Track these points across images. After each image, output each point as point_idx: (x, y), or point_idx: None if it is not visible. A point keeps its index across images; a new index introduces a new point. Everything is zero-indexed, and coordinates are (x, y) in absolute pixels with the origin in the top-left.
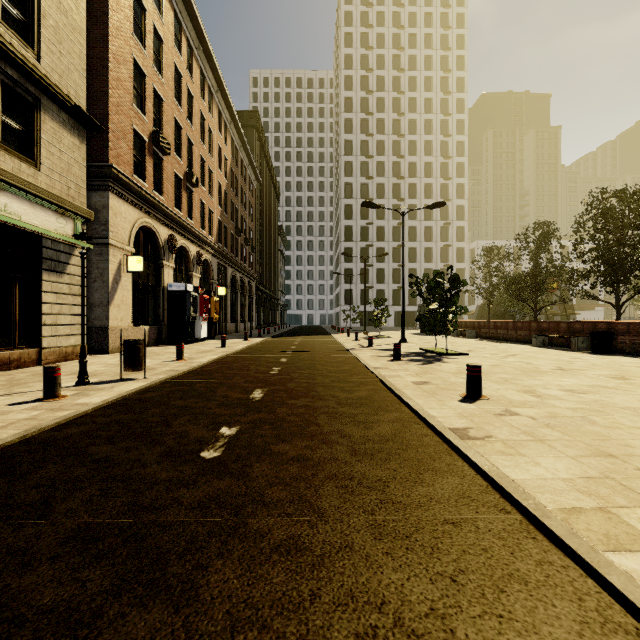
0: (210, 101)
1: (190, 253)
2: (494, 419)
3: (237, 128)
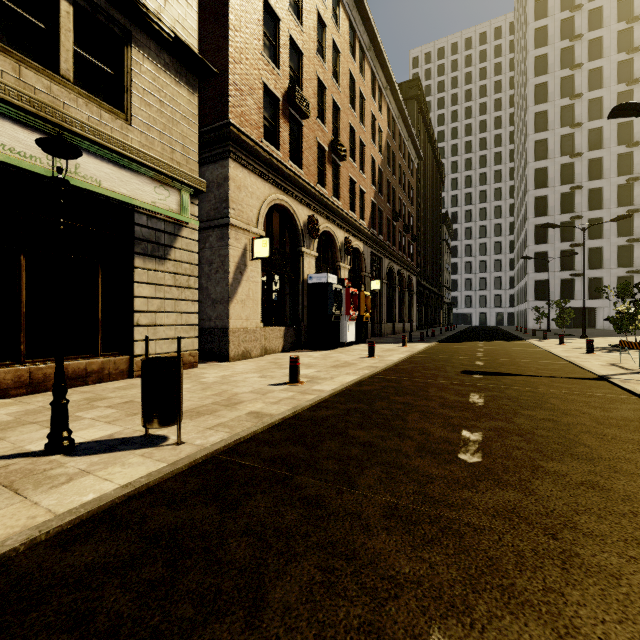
0: (361, 62)
1: (336, 240)
2: None
3: (394, 94)
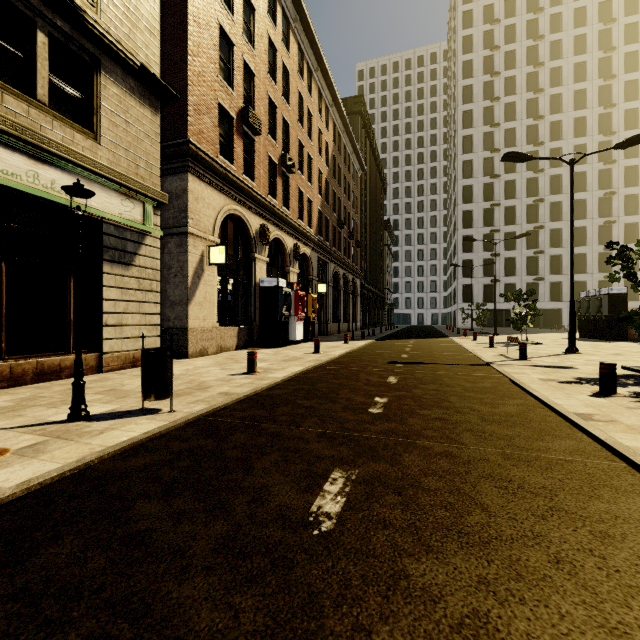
0: (309, 81)
1: (286, 246)
2: None
3: (339, 111)
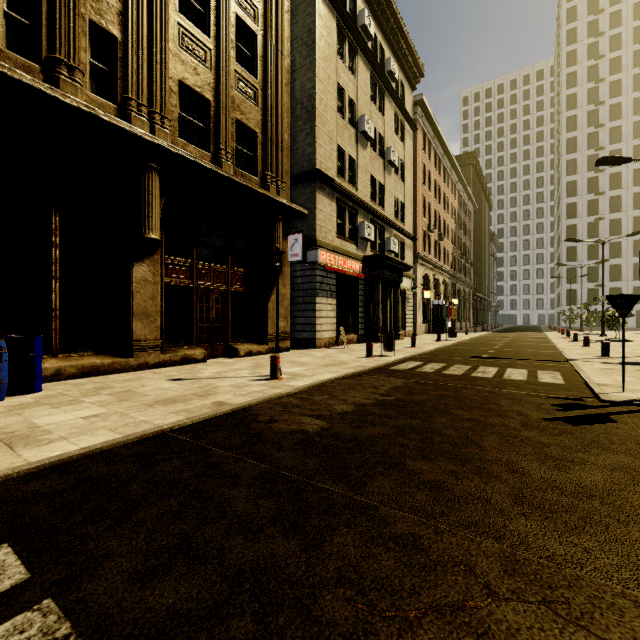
0: (447, 179)
1: (439, 281)
2: (580, 348)
3: (462, 182)
